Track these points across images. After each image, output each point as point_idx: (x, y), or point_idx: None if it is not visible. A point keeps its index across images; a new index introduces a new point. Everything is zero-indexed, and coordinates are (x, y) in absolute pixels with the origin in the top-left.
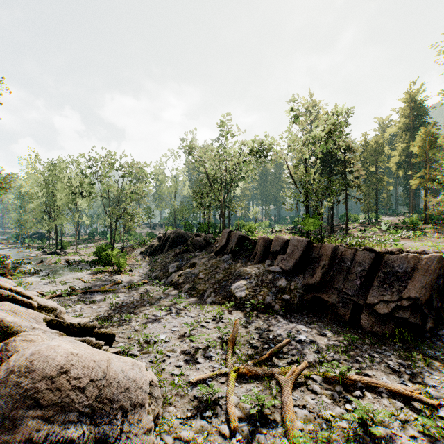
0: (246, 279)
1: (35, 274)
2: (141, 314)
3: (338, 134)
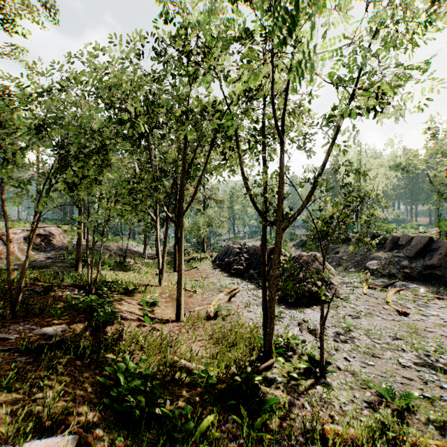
0: (377, 260)
1: None
2: None
3: None
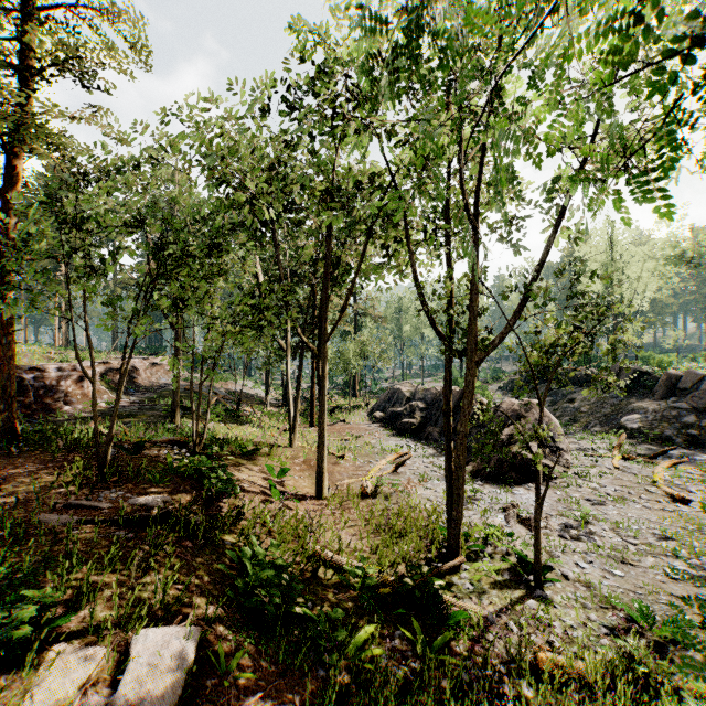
0: (640, 414)
1: None
2: None
3: None
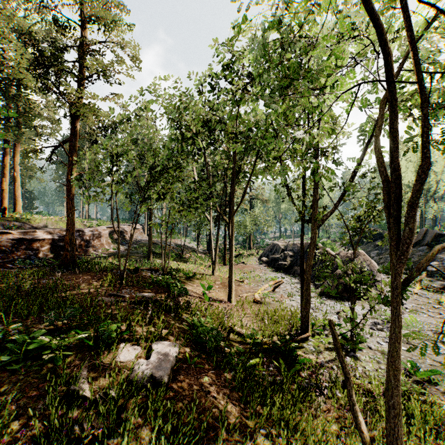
0: (437, 262)
1: None
2: None
3: None
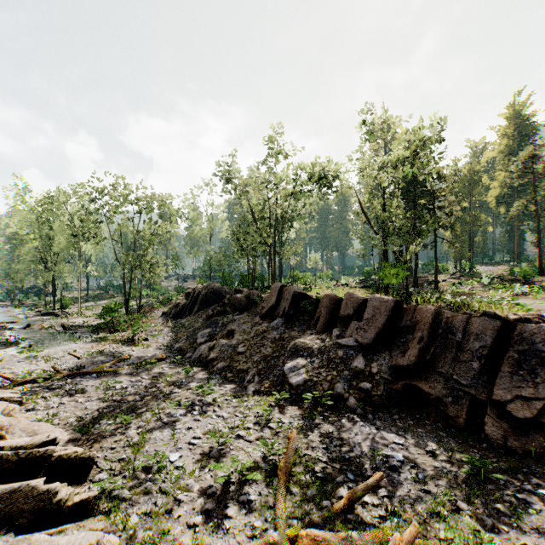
0: (305, 357)
1: (14, 345)
2: (147, 414)
3: (431, 152)
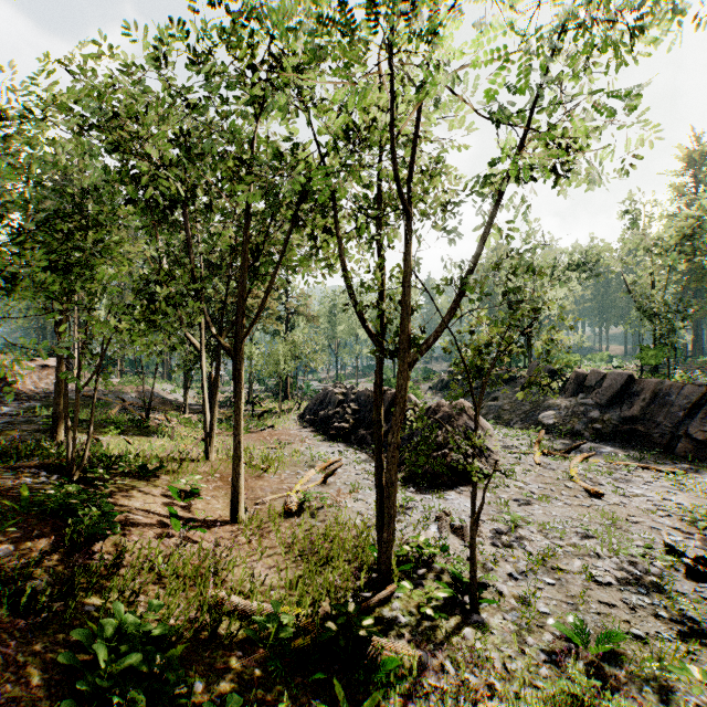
0: (555, 410)
1: None
2: None
3: (697, 240)
